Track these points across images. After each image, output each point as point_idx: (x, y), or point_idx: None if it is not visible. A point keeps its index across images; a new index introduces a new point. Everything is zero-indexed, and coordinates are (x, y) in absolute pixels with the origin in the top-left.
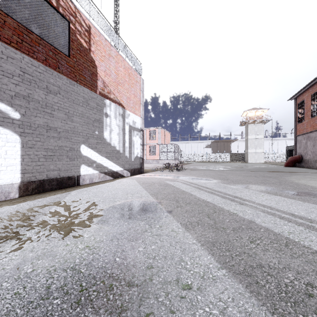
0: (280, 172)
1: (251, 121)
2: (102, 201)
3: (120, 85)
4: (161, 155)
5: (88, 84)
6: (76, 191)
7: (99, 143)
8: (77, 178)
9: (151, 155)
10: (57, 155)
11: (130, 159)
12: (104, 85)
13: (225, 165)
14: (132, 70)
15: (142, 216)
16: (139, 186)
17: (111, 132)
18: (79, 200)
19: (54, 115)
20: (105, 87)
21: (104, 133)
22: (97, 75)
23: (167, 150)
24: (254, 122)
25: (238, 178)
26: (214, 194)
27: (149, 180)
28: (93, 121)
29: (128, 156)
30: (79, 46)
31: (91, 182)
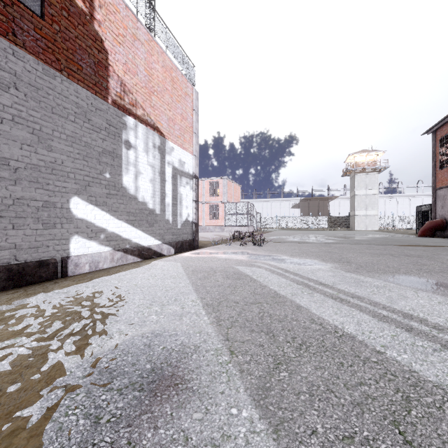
0: (424, 247)
1: (360, 169)
2: (77, 333)
3: (155, 96)
4: (228, 219)
5: (88, 82)
6: (42, 296)
7: (113, 195)
8: (61, 263)
9: (212, 219)
10: (9, 217)
11: (174, 225)
12: (123, 89)
13: (324, 234)
14: (177, 72)
15: (161, 431)
16: (184, 281)
17: (137, 176)
18: (20, 331)
19: (1, 131)
20: (126, 93)
21: (124, 177)
22: (108, 67)
23: (236, 212)
24: (364, 170)
25: (366, 258)
26: (348, 304)
27: (206, 264)
28: (100, 153)
29: (170, 219)
30: (67, 3)
31: (94, 268)
